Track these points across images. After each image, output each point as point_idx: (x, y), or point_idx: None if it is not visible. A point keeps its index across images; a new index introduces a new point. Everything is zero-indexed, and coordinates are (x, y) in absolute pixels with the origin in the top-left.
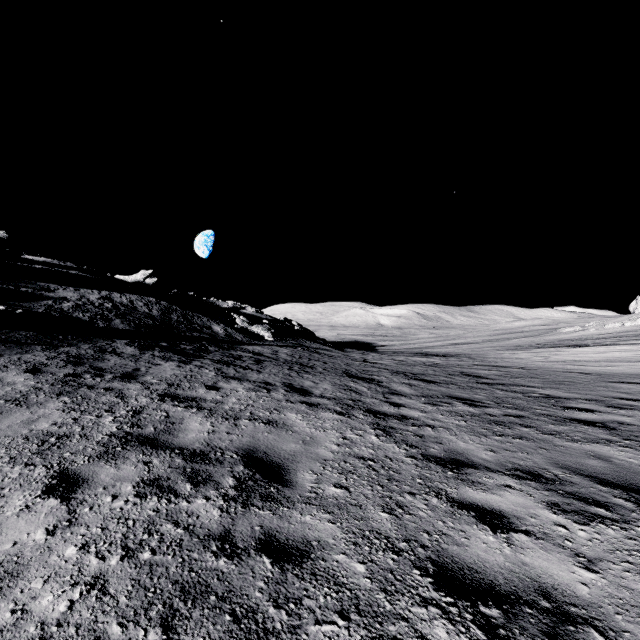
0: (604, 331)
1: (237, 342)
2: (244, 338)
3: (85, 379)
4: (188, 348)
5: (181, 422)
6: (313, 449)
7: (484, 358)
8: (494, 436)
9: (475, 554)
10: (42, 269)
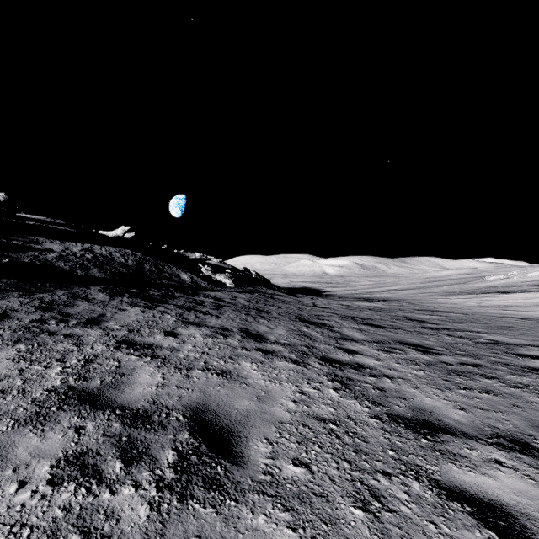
0: (527, 279)
1: (201, 288)
2: (208, 285)
3: (49, 325)
4: (156, 294)
5: (131, 373)
6: (268, 407)
7: (422, 303)
8: (458, 389)
9: None
10: (34, 225)
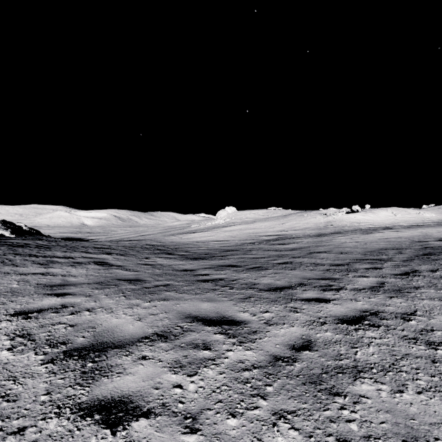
0: (205, 226)
1: None
2: None
3: None
4: None
5: (52, 260)
6: (108, 259)
7: (157, 240)
8: (156, 254)
9: (150, 263)
10: None
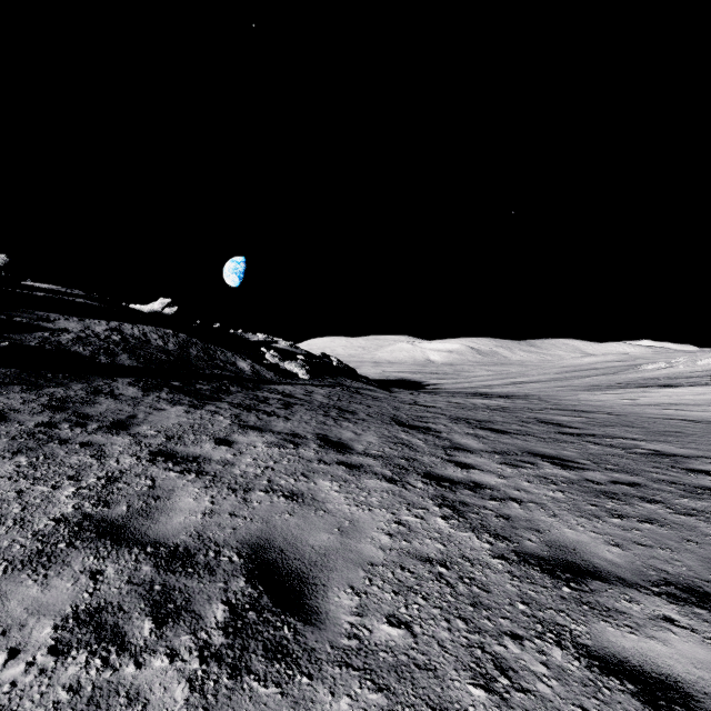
0: (697, 368)
1: (265, 381)
2: (274, 376)
3: (60, 430)
4: (205, 388)
5: (169, 496)
6: (354, 543)
7: (557, 400)
8: (610, 518)
9: None
10: (44, 297)
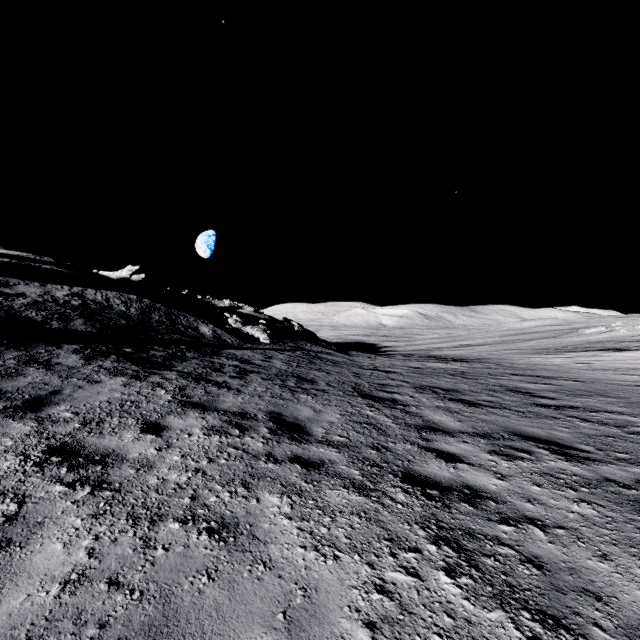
0: (637, 332)
1: (225, 346)
2: (235, 341)
3: None
4: (158, 355)
5: (26, 540)
6: None
7: (513, 364)
8: None
9: None
10: (9, 263)
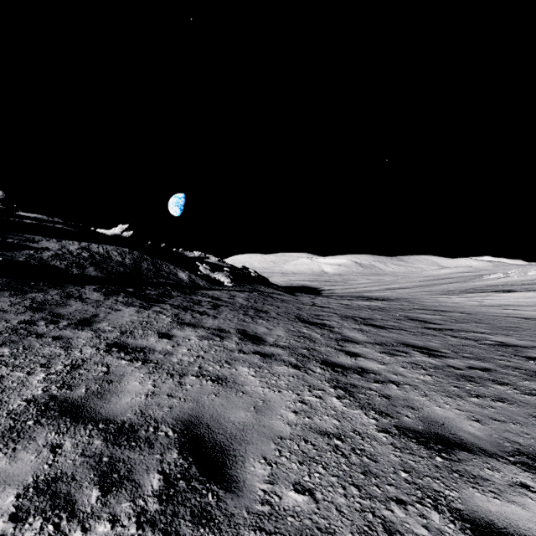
0: (527, 278)
1: (199, 287)
2: (206, 284)
3: (38, 326)
4: (152, 293)
5: (119, 380)
6: (266, 420)
7: (422, 302)
8: (470, 397)
9: None
10: (31, 223)
